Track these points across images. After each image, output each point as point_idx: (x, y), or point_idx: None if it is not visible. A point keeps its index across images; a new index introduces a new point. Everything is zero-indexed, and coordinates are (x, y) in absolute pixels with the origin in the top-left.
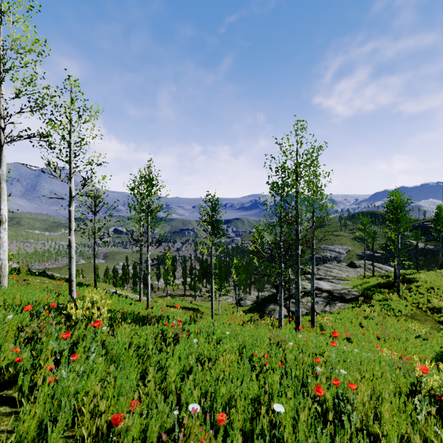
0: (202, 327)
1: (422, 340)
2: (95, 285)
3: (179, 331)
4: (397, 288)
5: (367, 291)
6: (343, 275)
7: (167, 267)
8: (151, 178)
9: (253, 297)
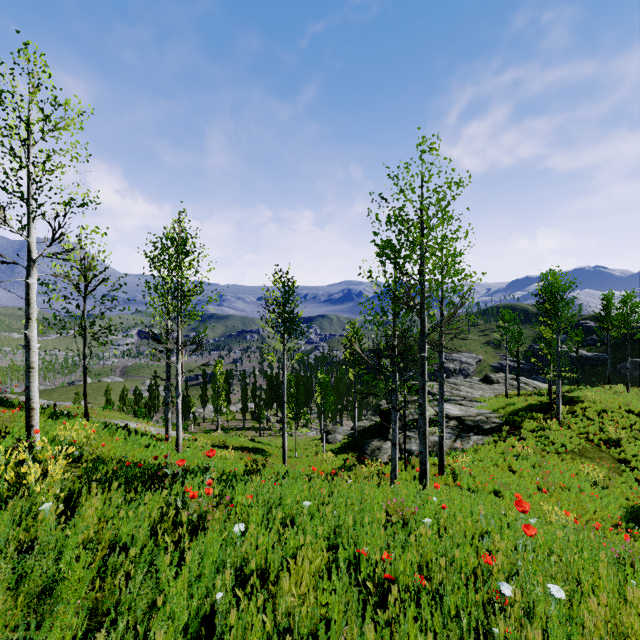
0: (259, 491)
1: (601, 489)
2: (86, 416)
3: (210, 504)
4: (556, 411)
5: (513, 417)
6: (476, 394)
7: (218, 387)
8: (184, 240)
9: (346, 429)
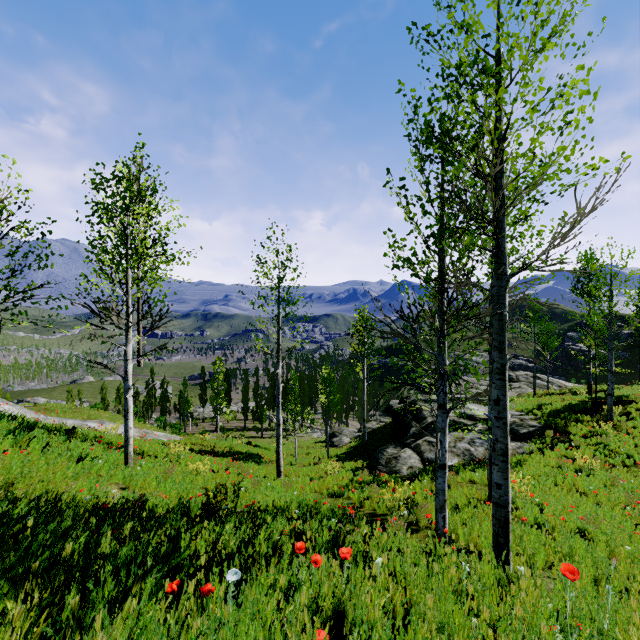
0: None
1: None
2: None
3: None
4: (609, 413)
5: (554, 420)
6: None
7: (217, 385)
8: (135, 176)
9: (353, 430)
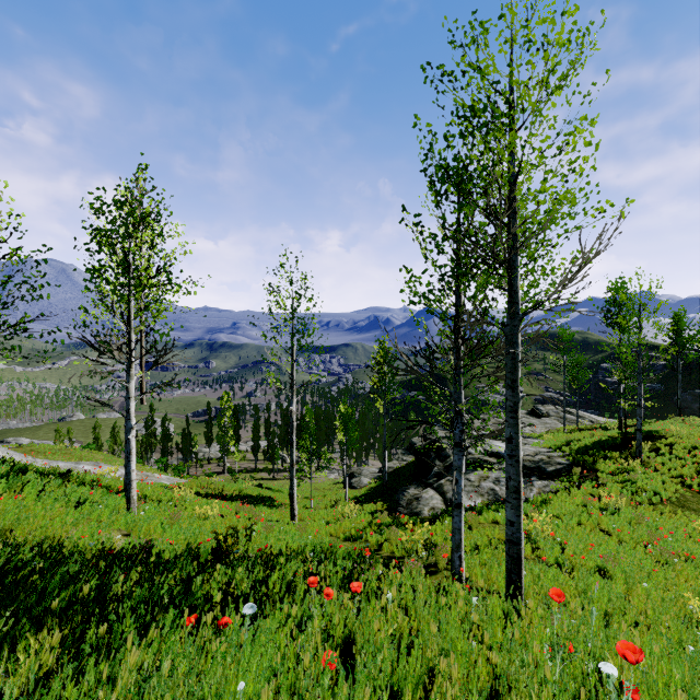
0: None
1: None
2: None
3: None
4: (637, 449)
5: (582, 457)
6: (526, 429)
7: (225, 422)
8: (139, 201)
9: (374, 470)
